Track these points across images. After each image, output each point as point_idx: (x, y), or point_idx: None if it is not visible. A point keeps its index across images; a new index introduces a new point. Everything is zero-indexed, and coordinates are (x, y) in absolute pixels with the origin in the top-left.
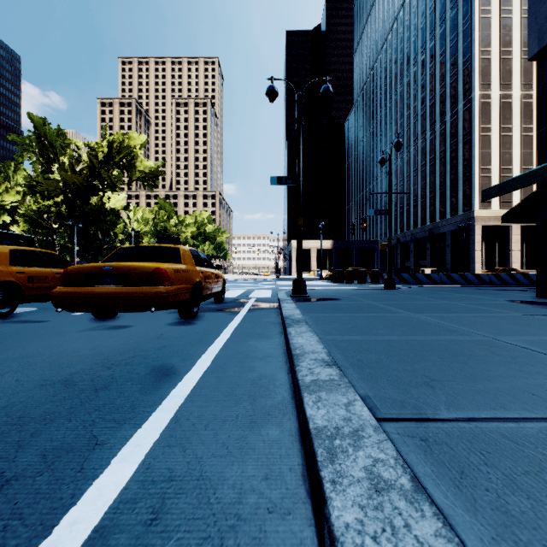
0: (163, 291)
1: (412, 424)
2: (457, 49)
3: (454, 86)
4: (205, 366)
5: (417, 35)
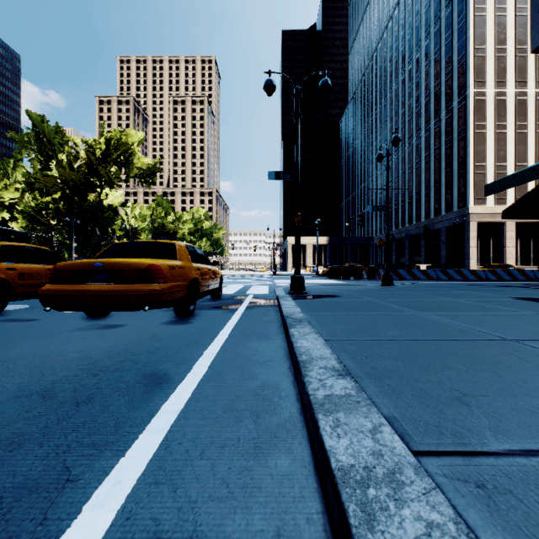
0: (157, 288)
1: (458, 460)
2: (452, 47)
3: (449, 84)
4: (201, 372)
5: (412, 33)
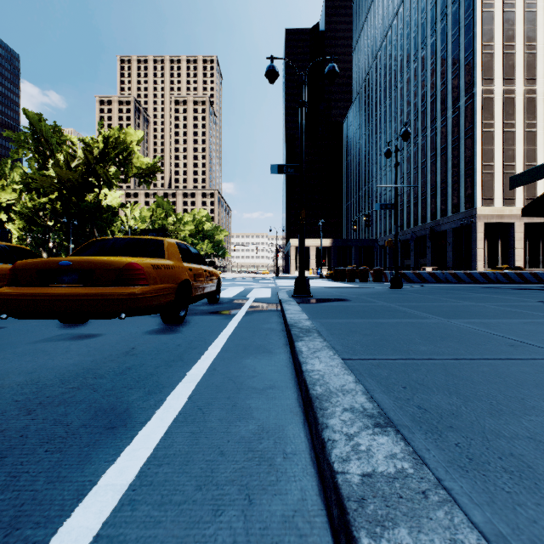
0: (136, 292)
1: None
2: (459, 44)
3: (455, 82)
4: (177, 407)
5: (417, 31)
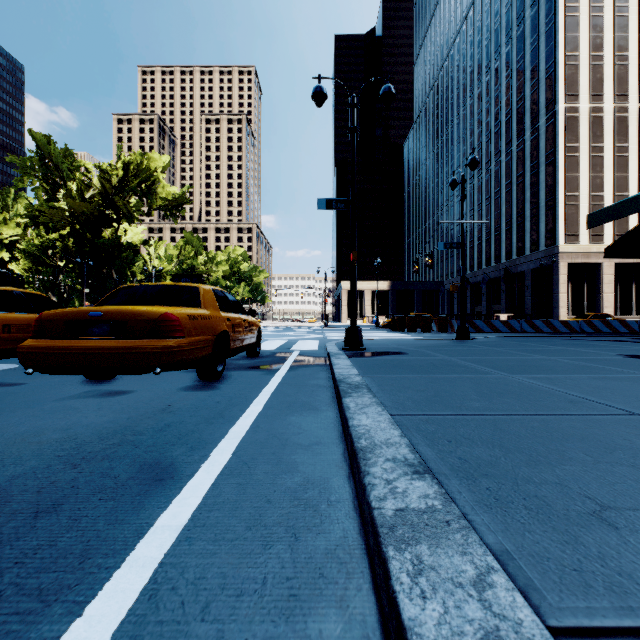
0: (172, 344)
1: None
2: (538, 54)
3: (534, 98)
4: (222, 462)
5: (490, 38)
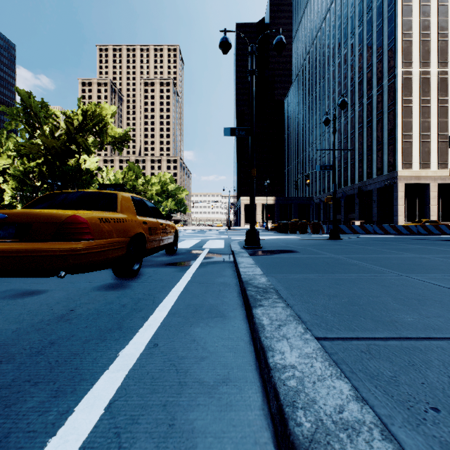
0: (78, 247)
1: None
2: (382, 33)
3: (379, 65)
4: (82, 432)
5: (347, 23)
